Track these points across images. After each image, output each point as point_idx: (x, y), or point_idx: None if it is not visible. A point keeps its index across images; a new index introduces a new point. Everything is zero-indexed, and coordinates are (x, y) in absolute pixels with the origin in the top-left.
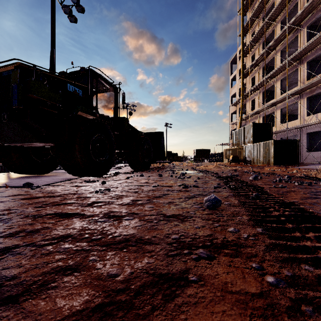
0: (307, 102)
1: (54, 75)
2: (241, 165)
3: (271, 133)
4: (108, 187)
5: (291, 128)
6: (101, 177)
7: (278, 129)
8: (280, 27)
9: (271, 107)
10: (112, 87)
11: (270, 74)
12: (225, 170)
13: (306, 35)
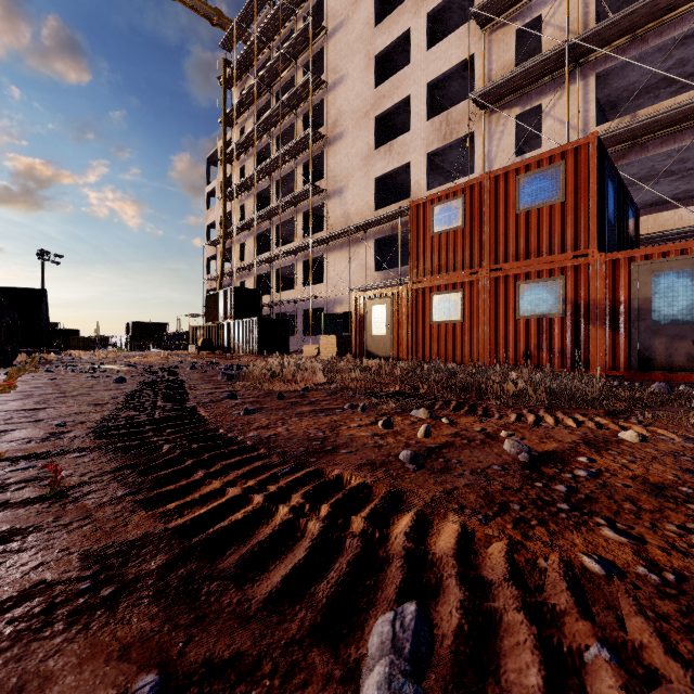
0: (304, 268)
1: None
2: (216, 356)
3: (261, 305)
4: None
5: (285, 301)
6: None
7: (274, 299)
8: (276, 145)
9: (265, 263)
10: None
11: (262, 213)
12: (170, 362)
13: (302, 176)
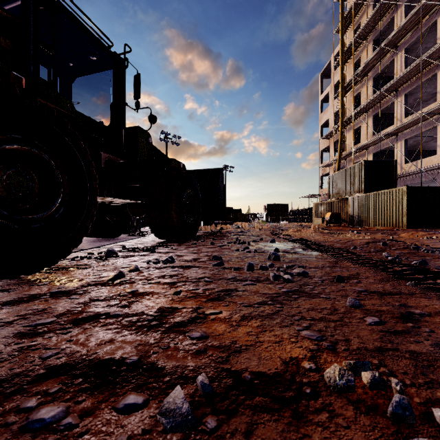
0: None
1: None
2: (346, 228)
3: (394, 176)
4: None
5: (427, 168)
6: (44, 272)
7: (400, 171)
8: (404, 12)
9: (389, 137)
10: (107, 52)
11: (390, 84)
12: (356, 241)
13: None
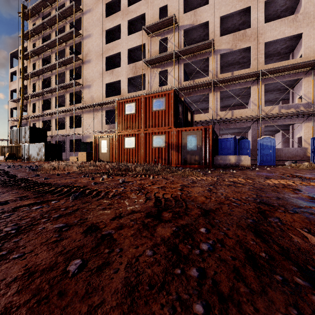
0: (70, 119)
1: None
2: (18, 162)
3: (46, 136)
4: None
5: (60, 135)
6: None
7: (53, 133)
8: (55, 57)
9: (48, 115)
10: None
11: (47, 90)
12: None
13: (70, 75)
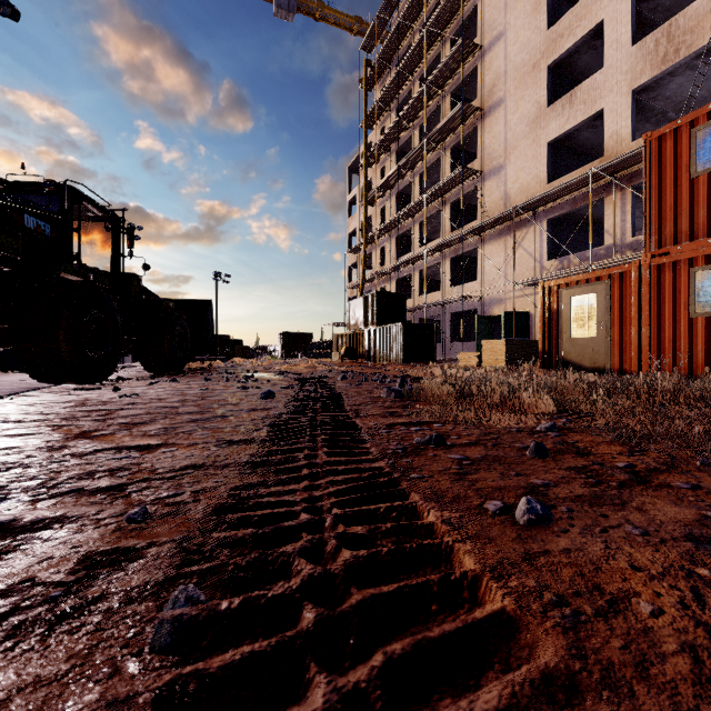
0: (451, 266)
1: (2, 201)
2: (359, 364)
3: (404, 310)
4: (135, 392)
5: (430, 304)
6: (96, 385)
7: (416, 303)
8: (419, 136)
9: (407, 265)
10: (109, 215)
11: (405, 211)
12: (318, 370)
13: (450, 162)
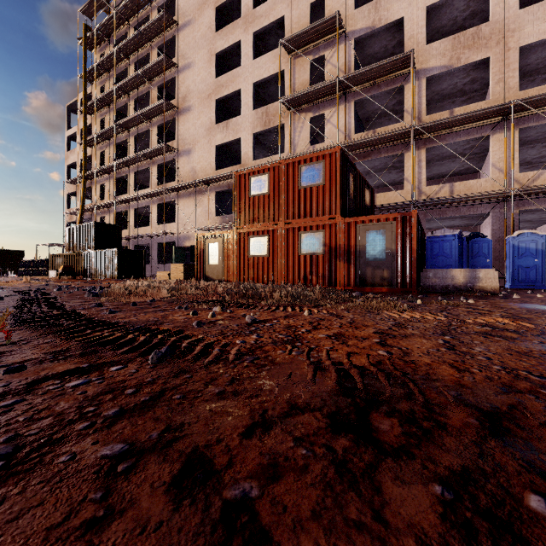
0: (158, 209)
1: None
2: (77, 280)
3: (120, 238)
4: None
5: (142, 235)
6: None
7: (132, 233)
8: (134, 106)
9: (123, 203)
10: None
11: (121, 161)
12: (35, 285)
13: (157, 135)
